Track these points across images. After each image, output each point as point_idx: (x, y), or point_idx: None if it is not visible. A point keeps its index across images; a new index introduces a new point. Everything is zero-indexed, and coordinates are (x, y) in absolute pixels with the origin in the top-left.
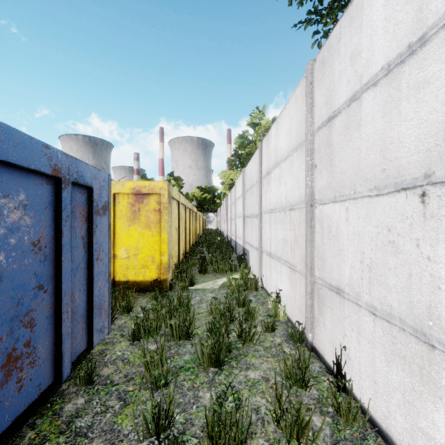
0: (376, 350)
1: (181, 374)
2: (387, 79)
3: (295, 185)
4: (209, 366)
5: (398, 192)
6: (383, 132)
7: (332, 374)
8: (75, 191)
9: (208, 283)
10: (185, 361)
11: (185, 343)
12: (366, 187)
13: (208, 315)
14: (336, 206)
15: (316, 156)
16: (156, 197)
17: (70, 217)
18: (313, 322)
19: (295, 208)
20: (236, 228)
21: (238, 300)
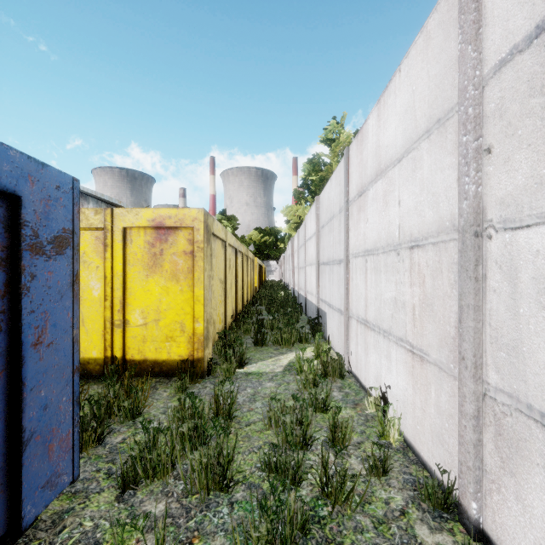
0: None
1: None
2: None
3: (423, 201)
4: None
5: None
6: None
7: None
8: None
9: (267, 362)
10: None
11: (218, 499)
12: None
13: (265, 429)
14: None
15: (489, 129)
16: (187, 232)
17: None
18: (481, 478)
19: (425, 245)
20: (305, 280)
21: (315, 401)
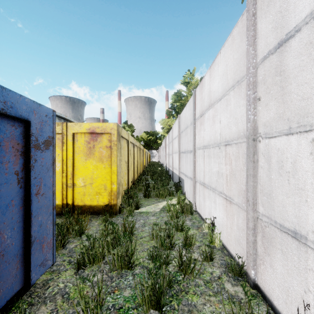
0: None
1: None
2: None
3: (231, 121)
4: (149, 309)
5: None
6: None
7: None
8: (4, 123)
9: (151, 206)
10: (125, 299)
11: (127, 273)
12: None
13: (150, 240)
14: (291, 138)
15: (259, 89)
16: (108, 136)
17: None
18: (256, 259)
19: (232, 144)
20: (172, 161)
21: (177, 225)
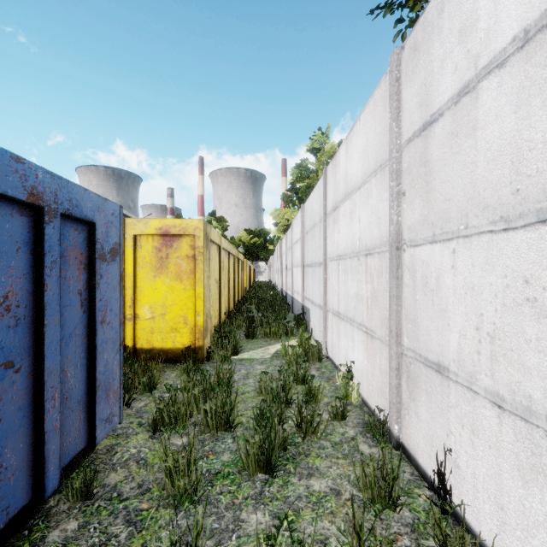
0: (503, 460)
1: (217, 483)
2: (523, 53)
3: (373, 221)
4: (256, 472)
5: (543, 223)
6: (516, 134)
7: (430, 485)
8: (68, 227)
9: (258, 351)
10: (223, 464)
11: (224, 435)
12: (485, 218)
13: (257, 395)
14: (435, 248)
15: (404, 180)
16: (190, 239)
17: (58, 263)
18: (401, 409)
19: (374, 253)
20: (292, 280)
21: (296, 375)
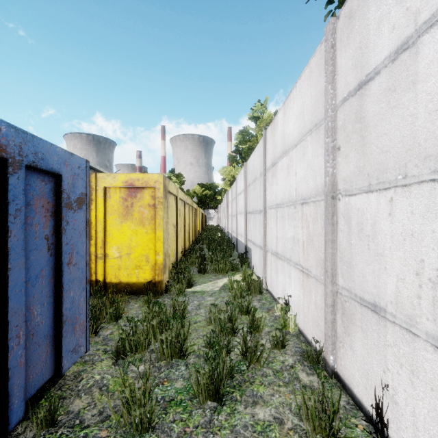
0: None
1: (171, 411)
2: None
3: (308, 174)
4: (206, 400)
5: None
6: None
7: (365, 415)
8: (34, 178)
9: (208, 284)
10: (176, 391)
11: (178, 363)
12: (426, 168)
13: (207, 324)
14: (371, 196)
15: (339, 136)
16: (151, 191)
17: (23, 211)
18: (336, 341)
19: (309, 202)
20: (237, 225)
21: (241, 307)
